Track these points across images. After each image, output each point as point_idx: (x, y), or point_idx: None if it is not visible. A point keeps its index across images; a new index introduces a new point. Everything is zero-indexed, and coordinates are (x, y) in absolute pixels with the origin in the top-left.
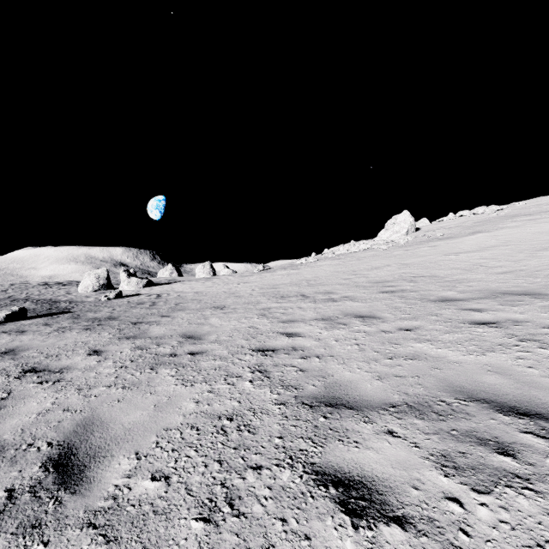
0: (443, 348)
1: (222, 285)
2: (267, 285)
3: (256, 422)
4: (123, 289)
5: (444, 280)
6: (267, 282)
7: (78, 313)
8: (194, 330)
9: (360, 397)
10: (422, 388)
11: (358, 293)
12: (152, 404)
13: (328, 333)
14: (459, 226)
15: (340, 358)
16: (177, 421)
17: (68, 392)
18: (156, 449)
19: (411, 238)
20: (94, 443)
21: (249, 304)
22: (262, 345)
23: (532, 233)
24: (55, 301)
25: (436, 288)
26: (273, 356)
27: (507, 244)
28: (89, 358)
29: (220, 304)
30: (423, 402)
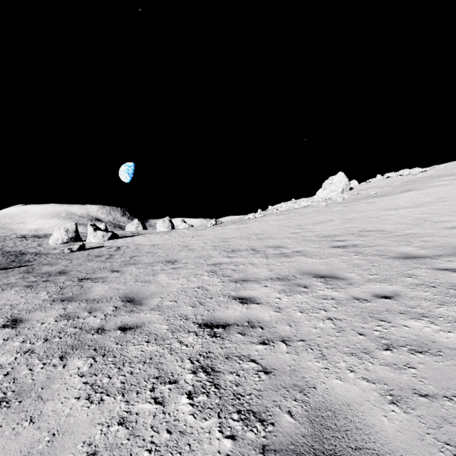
0: (455, 331)
1: (178, 238)
2: (218, 238)
3: None
4: (89, 241)
5: (395, 235)
6: (218, 236)
7: (34, 266)
8: (137, 290)
9: None
10: None
11: (309, 248)
12: None
13: (288, 299)
14: (389, 185)
15: (315, 346)
16: None
17: None
18: None
19: (347, 196)
20: None
21: (200, 259)
22: (210, 316)
23: None
24: (23, 253)
25: (390, 243)
26: (224, 337)
27: (443, 200)
28: None
29: (173, 257)
30: None
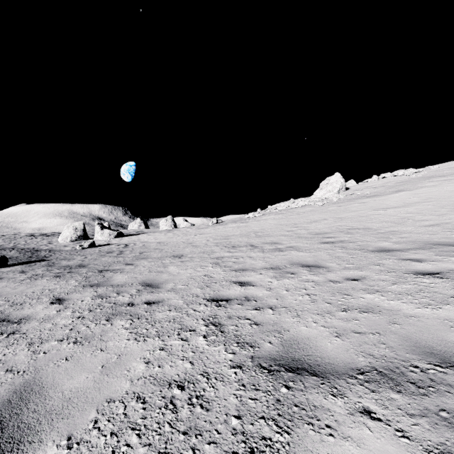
0: (396, 300)
1: (181, 236)
2: (220, 236)
3: (209, 392)
4: (97, 239)
5: (378, 232)
6: (220, 234)
7: (53, 261)
8: (153, 278)
9: (322, 359)
10: (387, 348)
11: (301, 244)
12: (100, 364)
13: (278, 282)
14: (383, 185)
15: (293, 310)
16: (123, 389)
17: (18, 347)
18: (93, 431)
19: (342, 196)
20: (25, 420)
21: (204, 254)
22: (215, 294)
23: (449, 191)
24: (37, 250)
25: (372, 239)
26: (226, 307)
27: (428, 200)
28: (51, 307)
29: (179, 253)
30: (394, 368)
